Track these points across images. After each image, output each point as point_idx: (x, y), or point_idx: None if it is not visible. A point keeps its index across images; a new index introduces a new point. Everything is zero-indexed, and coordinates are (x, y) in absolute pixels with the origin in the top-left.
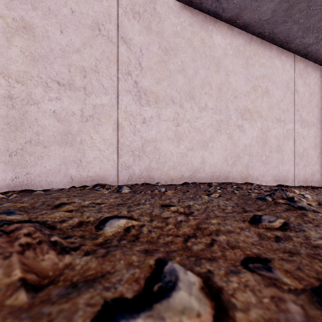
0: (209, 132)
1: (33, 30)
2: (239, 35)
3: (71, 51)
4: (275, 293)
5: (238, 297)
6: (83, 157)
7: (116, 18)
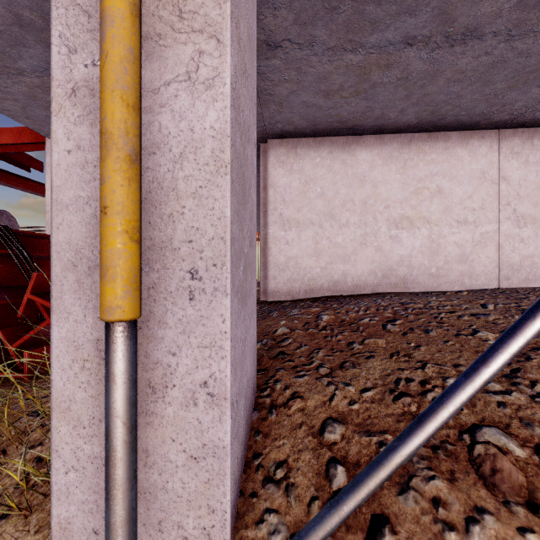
0: None
1: (443, 191)
2: None
3: (465, 198)
4: None
5: None
6: (473, 271)
7: (498, 164)
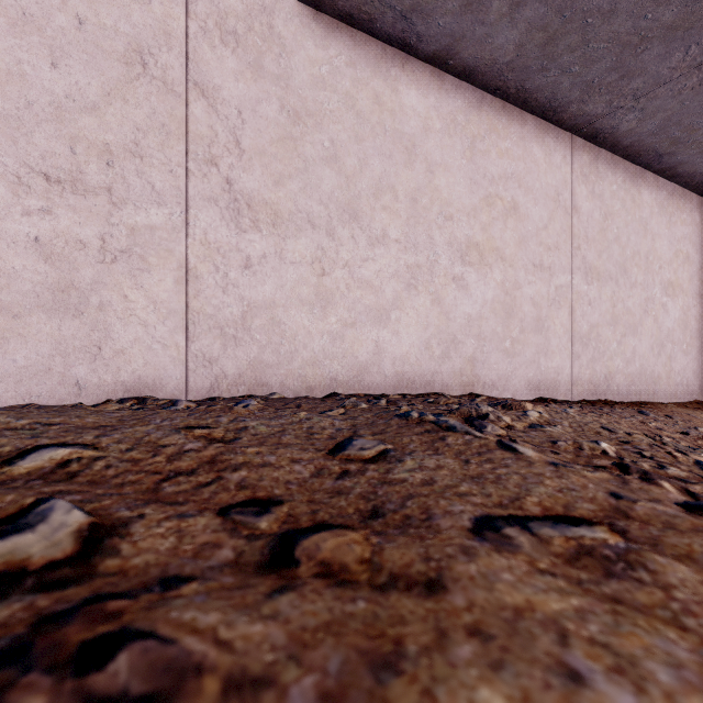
0: (392, 289)
1: None
2: (457, 90)
3: (77, 108)
4: (219, 539)
5: (143, 543)
6: (105, 340)
7: (184, 41)
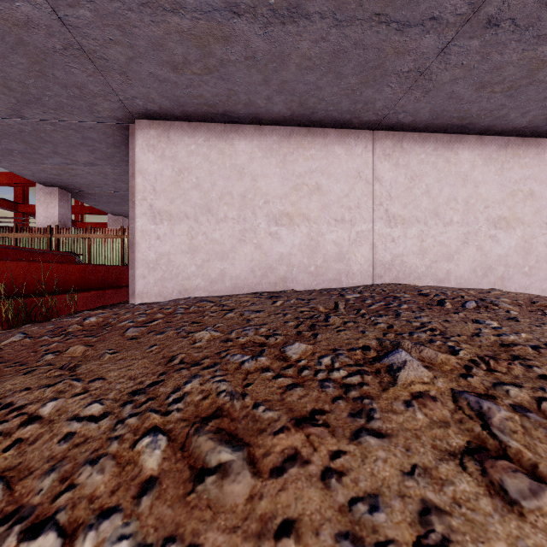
0: (455, 245)
1: (322, 188)
2: (491, 142)
3: (342, 197)
4: None
5: None
6: (350, 270)
7: (372, 164)
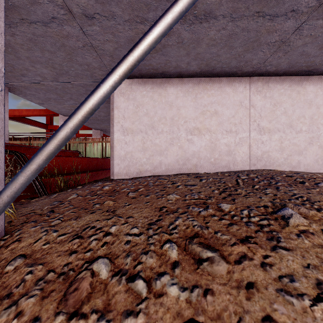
0: (303, 145)
1: (218, 113)
2: None
3: (230, 117)
4: None
5: None
6: (235, 160)
7: (249, 97)
